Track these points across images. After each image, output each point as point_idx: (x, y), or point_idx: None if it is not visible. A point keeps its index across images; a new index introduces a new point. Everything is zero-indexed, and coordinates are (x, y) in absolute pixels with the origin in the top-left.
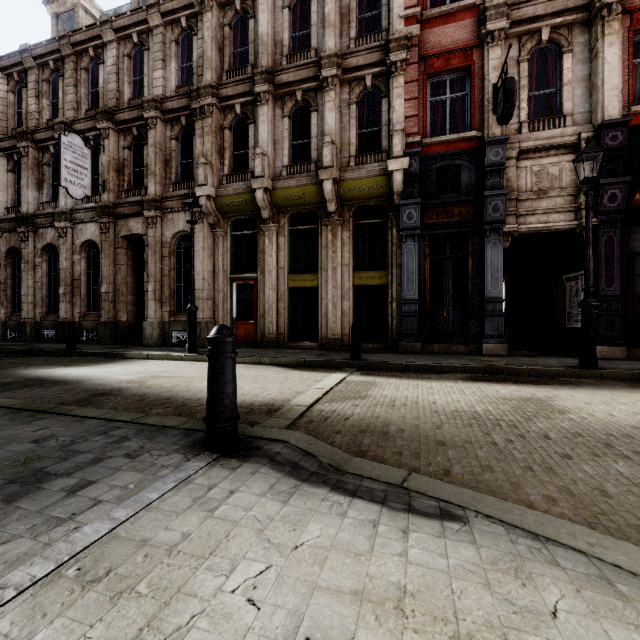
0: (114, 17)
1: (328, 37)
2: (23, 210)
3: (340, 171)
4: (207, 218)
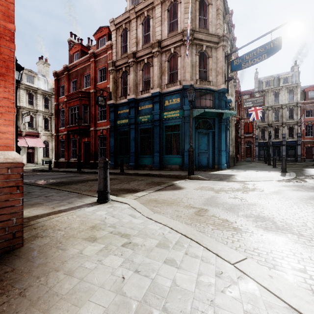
0: None
1: None
2: None
3: None
4: None
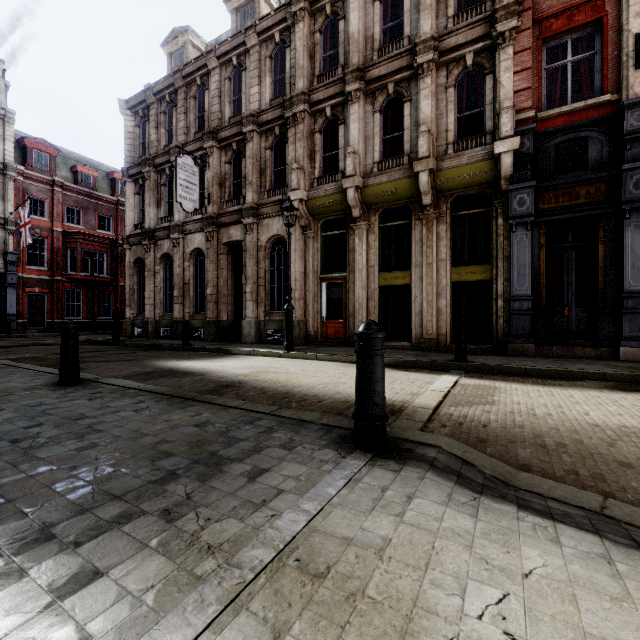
0: (217, 45)
1: (423, 21)
2: (146, 226)
3: (436, 161)
4: (299, 221)
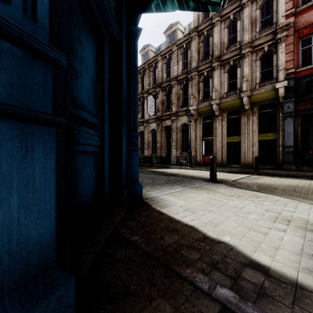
0: (161, 51)
1: (245, 36)
2: None
3: (251, 91)
4: (193, 117)
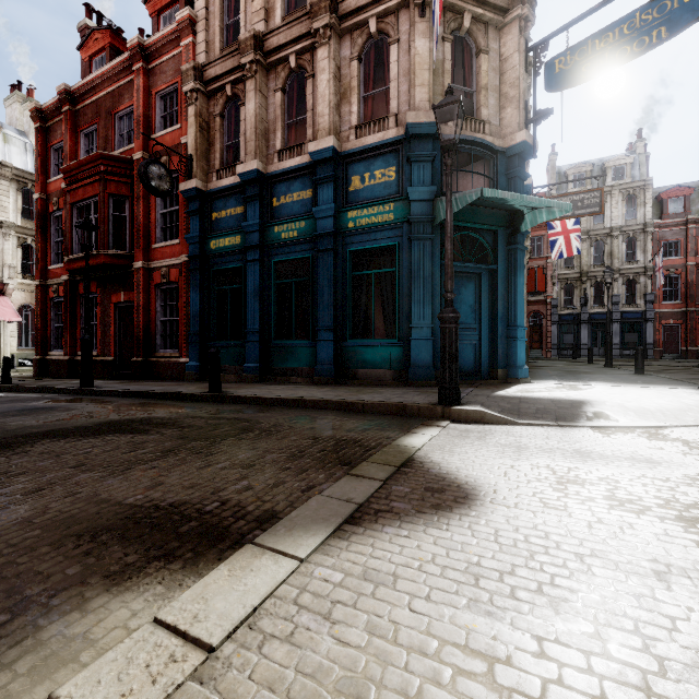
0: None
1: None
2: None
3: None
4: None
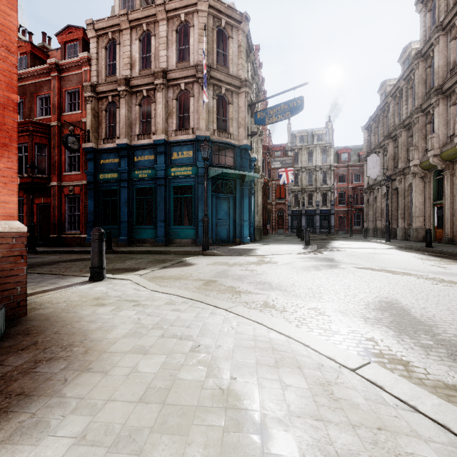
0: (390, 91)
1: None
2: (369, 184)
3: None
4: (417, 175)
